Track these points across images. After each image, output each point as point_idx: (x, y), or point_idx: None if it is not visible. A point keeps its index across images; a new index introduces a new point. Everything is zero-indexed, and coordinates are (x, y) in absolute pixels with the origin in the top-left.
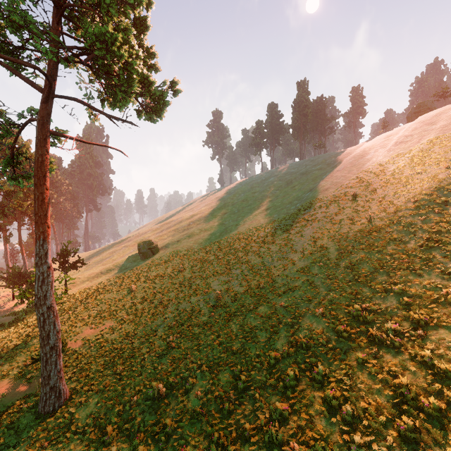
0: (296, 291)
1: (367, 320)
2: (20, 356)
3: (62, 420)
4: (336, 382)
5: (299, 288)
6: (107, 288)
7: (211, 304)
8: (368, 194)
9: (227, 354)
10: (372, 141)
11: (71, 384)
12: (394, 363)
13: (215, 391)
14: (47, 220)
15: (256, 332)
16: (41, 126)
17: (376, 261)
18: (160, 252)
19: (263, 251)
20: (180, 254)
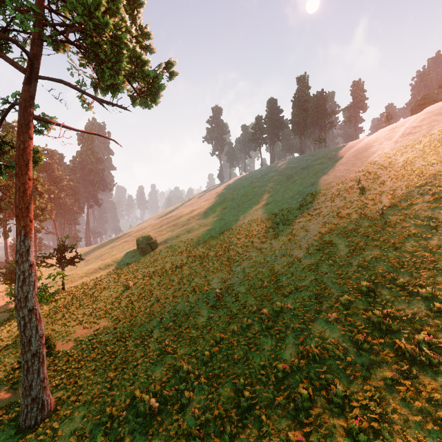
0: (303, 291)
1: (391, 329)
2: (9, 358)
3: (43, 437)
4: (360, 408)
5: (307, 288)
6: (104, 284)
7: (210, 304)
8: (377, 187)
9: (228, 364)
10: (376, 134)
11: (58, 392)
12: (435, 387)
13: (215, 409)
14: (29, 214)
15: (261, 338)
16: (23, 110)
17: (394, 259)
18: (159, 248)
19: (265, 247)
20: (179, 250)
